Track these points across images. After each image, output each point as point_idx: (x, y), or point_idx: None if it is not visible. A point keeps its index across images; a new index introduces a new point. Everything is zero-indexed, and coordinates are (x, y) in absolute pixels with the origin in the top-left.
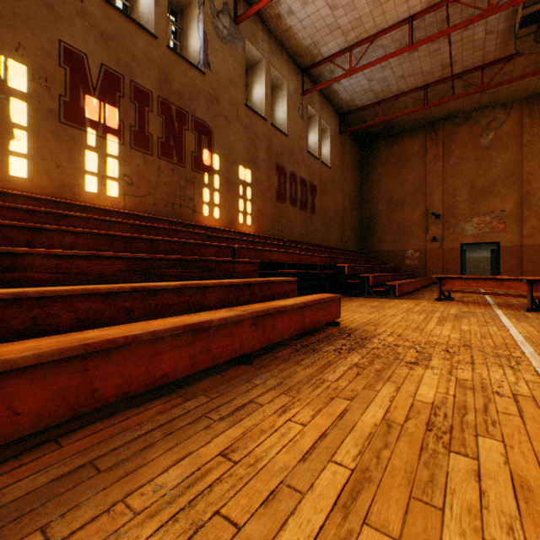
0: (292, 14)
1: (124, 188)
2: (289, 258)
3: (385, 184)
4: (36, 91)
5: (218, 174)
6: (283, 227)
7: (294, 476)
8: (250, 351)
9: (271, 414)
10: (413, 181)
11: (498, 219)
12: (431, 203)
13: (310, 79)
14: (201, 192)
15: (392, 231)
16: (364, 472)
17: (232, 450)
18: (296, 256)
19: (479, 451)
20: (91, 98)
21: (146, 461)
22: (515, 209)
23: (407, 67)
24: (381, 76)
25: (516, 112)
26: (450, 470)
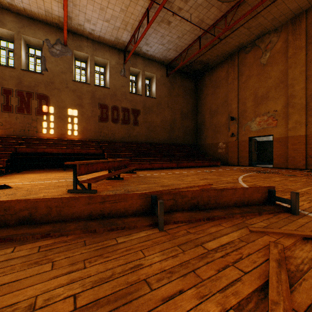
0: (94, 30)
1: None
2: (63, 150)
3: (208, 100)
4: None
5: (53, 114)
6: (105, 134)
7: None
8: None
9: None
10: (222, 96)
11: (272, 117)
12: (231, 110)
13: (132, 53)
14: (41, 124)
15: (212, 131)
16: None
17: None
18: (70, 149)
19: None
20: None
21: None
22: (283, 109)
23: (176, 32)
24: (166, 40)
25: (284, 33)
26: None
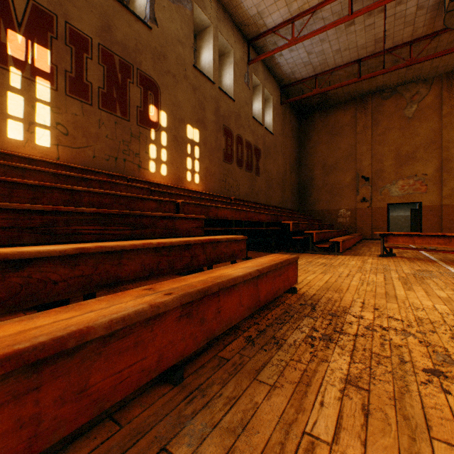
0: None
1: (57, 138)
2: (237, 215)
3: (320, 151)
4: None
5: (165, 131)
6: (230, 186)
7: None
8: (177, 360)
9: None
10: (345, 148)
11: (420, 182)
12: (361, 168)
13: (255, 51)
14: (147, 148)
15: (327, 192)
16: None
17: None
18: (243, 213)
19: None
20: (15, 33)
21: None
22: (435, 173)
23: (343, 41)
24: (320, 49)
25: (437, 87)
26: None
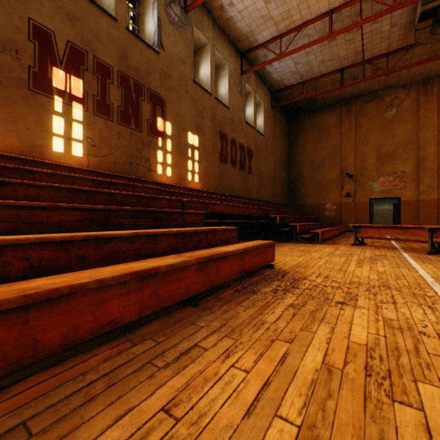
0: (232, 6)
1: (88, 149)
2: (230, 210)
3: (308, 149)
4: (7, 62)
5: (170, 138)
6: (225, 184)
7: (238, 436)
8: (195, 294)
9: (215, 360)
10: (331, 148)
11: (399, 179)
12: (346, 165)
13: (248, 62)
14: (155, 154)
15: (314, 188)
16: (311, 429)
17: (175, 404)
18: (236, 208)
19: (422, 400)
20: (58, 70)
21: (83, 421)
22: (413, 171)
23: (327, 53)
24: (306, 60)
25: (414, 92)
26: (398, 424)
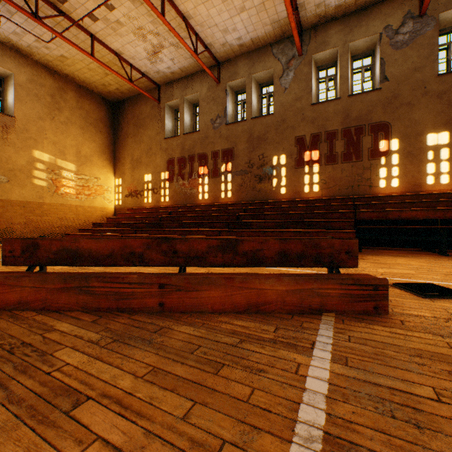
0: None
1: (321, 186)
2: (436, 215)
3: None
4: (288, 161)
5: (396, 153)
6: None
7: None
8: None
9: None
10: None
11: None
12: None
13: None
14: (377, 172)
15: None
16: None
17: None
18: None
19: None
20: (306, 152)
21: None
22: None
23: None
24: None
25: None
26: None
